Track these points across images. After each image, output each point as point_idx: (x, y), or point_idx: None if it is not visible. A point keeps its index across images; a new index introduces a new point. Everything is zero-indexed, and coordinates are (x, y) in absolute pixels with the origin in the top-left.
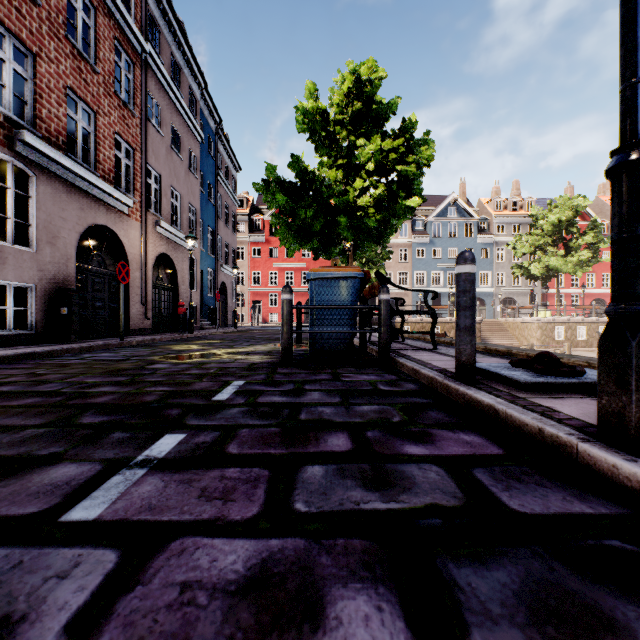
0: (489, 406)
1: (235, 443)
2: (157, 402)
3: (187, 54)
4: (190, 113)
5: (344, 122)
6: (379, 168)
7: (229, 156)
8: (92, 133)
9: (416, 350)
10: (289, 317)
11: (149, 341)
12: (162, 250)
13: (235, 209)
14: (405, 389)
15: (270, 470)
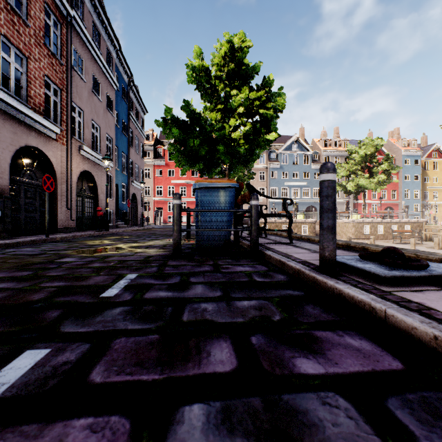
0: (364, 302)
1: (102, 363)
2: (43, 301)
3: (105, 22)
4: (107, 67)
5: (222, 78)
6: (247, 111)
7: (138, 102)
8: (24, 74)
9: (277, 244)
10: (179, 218)
11: (71, 237)
12: (85, 168)
13: (143, 141)
14: (277, 280)
15: (133, 419)
